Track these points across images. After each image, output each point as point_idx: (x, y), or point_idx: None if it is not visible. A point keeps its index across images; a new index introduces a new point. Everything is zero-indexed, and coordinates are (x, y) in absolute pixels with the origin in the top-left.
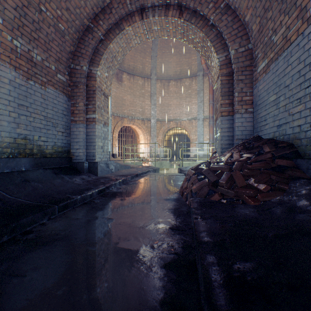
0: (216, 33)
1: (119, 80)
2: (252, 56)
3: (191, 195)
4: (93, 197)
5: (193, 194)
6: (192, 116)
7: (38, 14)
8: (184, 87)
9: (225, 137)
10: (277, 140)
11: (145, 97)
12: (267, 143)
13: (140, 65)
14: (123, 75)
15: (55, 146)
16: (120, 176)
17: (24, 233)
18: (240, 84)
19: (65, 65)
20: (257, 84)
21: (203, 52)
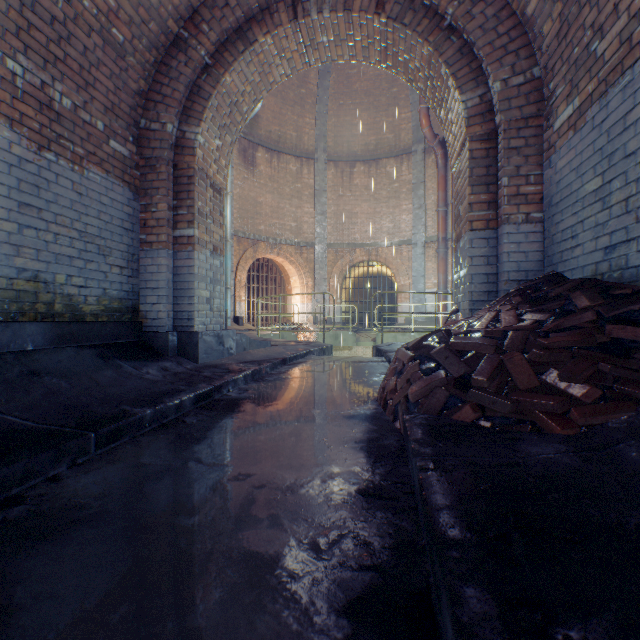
0: (459, 45)
1: (249, 163)
2: (541, 95)
3: (406, 408)
4: (184, 411)
5: (411, 405)
6: (402, 238)
7: (63, 3)
8: (385, 176)
9: (480, 277)
10: (605, 281)
11: (303, 199)
12: (583, 288)
13: (293, 132)
14: (257, 151)
15: (104, 299)
16: (247, 362)
17: (3, 503)
18: (514, 157)
19: (128, 121)
20: (553, 156)
21: (430, 90)
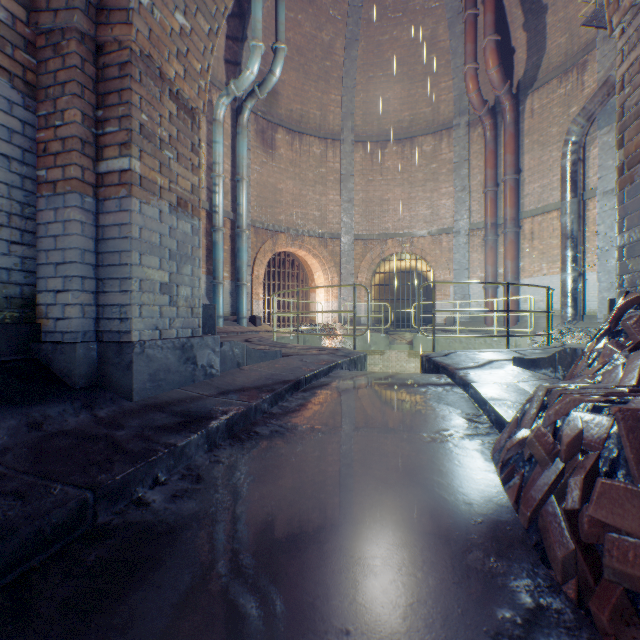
0: None
1: (268, 145)
2: None
3: None
4: None
5: None
6: (441, 226)
7: None
8: (421, 156)
9: None
10: None
11: (328, 185)
12: None
13: (316, 111)
14: (277, 133)
15: None
16: (230, 393)
17: None
18: None
19: None
20: None
21: None
